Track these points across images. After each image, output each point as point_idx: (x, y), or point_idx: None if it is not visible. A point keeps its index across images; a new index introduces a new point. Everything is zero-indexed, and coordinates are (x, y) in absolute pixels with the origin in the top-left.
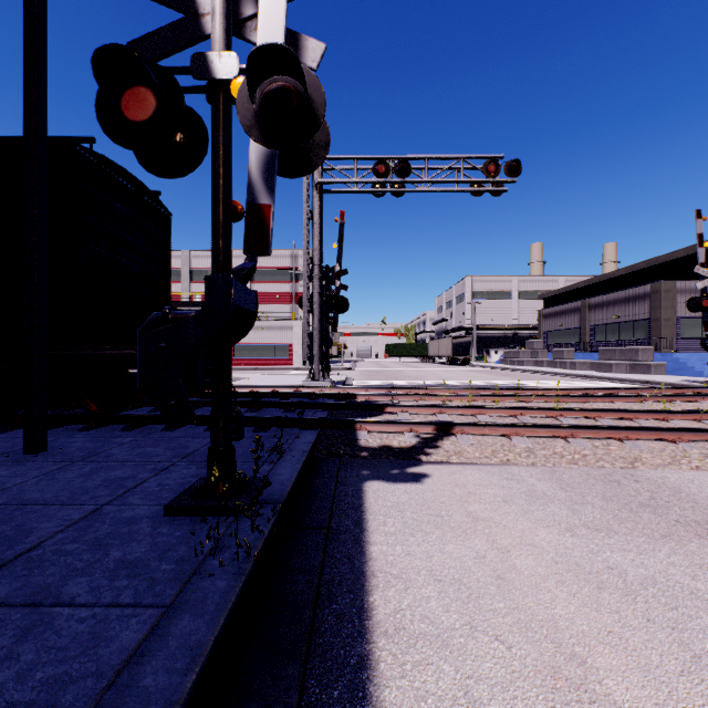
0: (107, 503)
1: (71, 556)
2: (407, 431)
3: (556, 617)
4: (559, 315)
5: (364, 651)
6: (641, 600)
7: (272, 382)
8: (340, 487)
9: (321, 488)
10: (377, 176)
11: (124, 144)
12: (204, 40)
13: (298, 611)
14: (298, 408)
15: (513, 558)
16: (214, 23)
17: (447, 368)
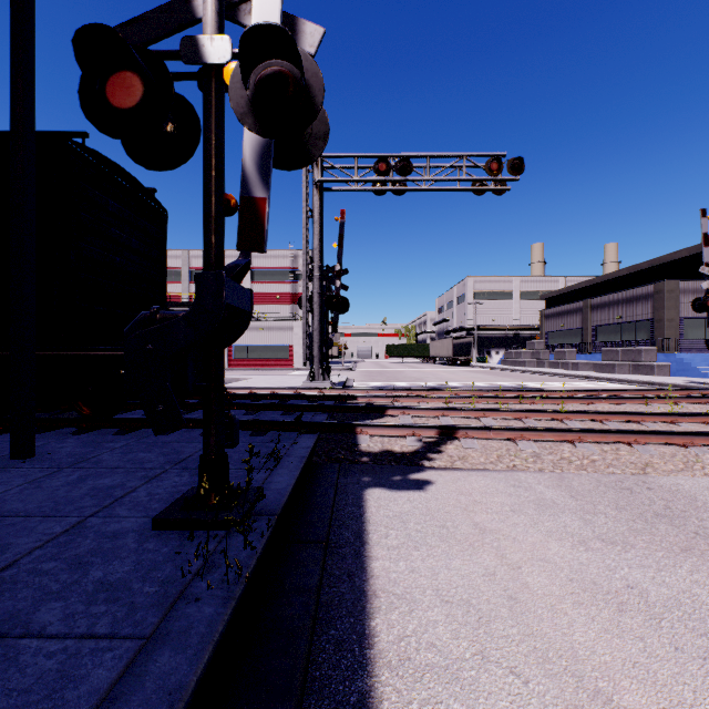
0: (92, 515)
1: (47, 577)
2: (409, 435)
3: (576, 645)
4: (560, 316)
5: (365, 686)
6: (666, 624)
7: (272, 383)
8: (339, 495)
9: (320, 496)
10: (378, 174)
11: (109, 133)
12: (195, 24)
13: (292, 639)
14: (297, 411)
15: (525, 575)
16: (205, 5)
17: (448, 369)
